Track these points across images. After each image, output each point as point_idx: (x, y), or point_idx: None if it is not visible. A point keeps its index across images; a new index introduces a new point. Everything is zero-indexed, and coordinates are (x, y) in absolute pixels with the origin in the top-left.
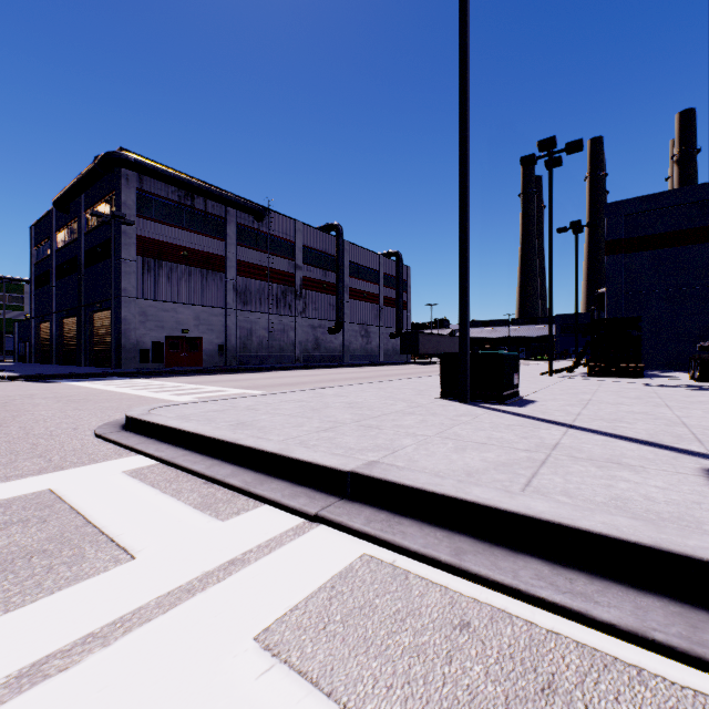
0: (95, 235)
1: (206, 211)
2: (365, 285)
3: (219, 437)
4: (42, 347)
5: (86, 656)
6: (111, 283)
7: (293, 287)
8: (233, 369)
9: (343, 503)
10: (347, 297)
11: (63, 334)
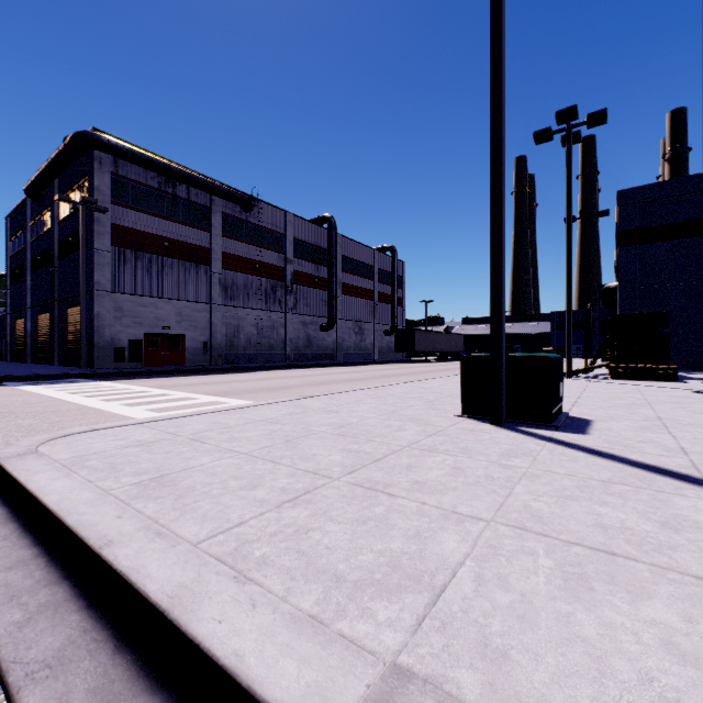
0: (68, 224)
1: (189, 199)
2: (358, 280)
3: (81, 530)
4: (18, 344)
5: None
6: (81, 275)
7: (283, 282)
8: (216, 369)
9: None
10: (340, 293)
11: (38, 330)
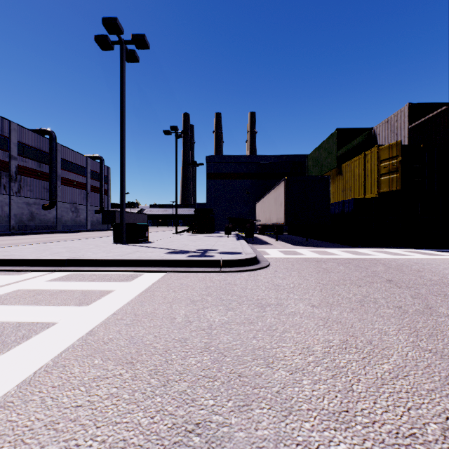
0: None
1: None
2: (75, 176)
3: (1, 258)
4: None
5: (1, 287)
6: None
7: (8, 172)
8: None
9: (65, 267)
10: (59, 183)
11: None
